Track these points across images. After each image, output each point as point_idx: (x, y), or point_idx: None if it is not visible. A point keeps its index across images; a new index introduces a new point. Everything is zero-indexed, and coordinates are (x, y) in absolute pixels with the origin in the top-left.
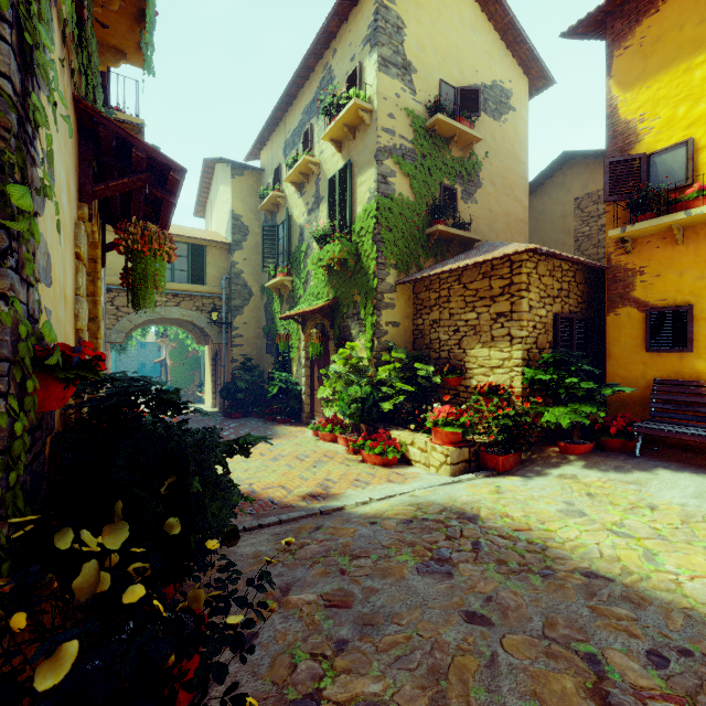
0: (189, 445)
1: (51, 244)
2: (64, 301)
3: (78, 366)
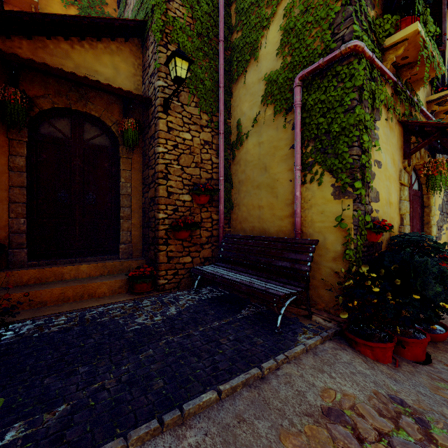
0: (418, 261)
1: (379, 187)
2: (389, 205)
3: (379, 228)
